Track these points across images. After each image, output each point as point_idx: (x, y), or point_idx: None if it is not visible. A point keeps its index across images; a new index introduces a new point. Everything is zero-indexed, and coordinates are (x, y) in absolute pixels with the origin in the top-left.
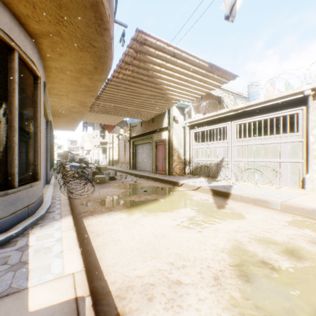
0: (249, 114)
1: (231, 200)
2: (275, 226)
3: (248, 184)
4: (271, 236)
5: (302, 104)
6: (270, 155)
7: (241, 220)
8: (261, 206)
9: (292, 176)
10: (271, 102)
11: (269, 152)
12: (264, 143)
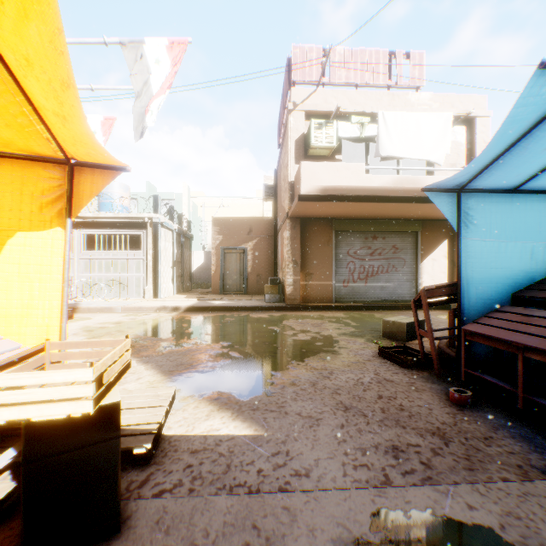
0: (99, 226)
1: (80, 313)
2: (114, 318)
3: (98, 300)
4: (110, 321)
5: (144, 228)
6: (120, 270)
7: (90, 320)
8: (108, 312)
9: (137, 289)
10: (121, 219)
11: (119, 267)
12: (115, 258)
